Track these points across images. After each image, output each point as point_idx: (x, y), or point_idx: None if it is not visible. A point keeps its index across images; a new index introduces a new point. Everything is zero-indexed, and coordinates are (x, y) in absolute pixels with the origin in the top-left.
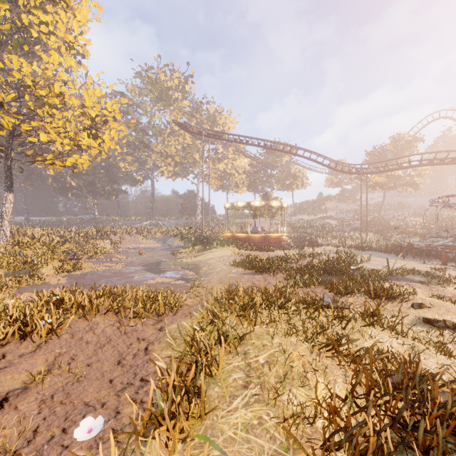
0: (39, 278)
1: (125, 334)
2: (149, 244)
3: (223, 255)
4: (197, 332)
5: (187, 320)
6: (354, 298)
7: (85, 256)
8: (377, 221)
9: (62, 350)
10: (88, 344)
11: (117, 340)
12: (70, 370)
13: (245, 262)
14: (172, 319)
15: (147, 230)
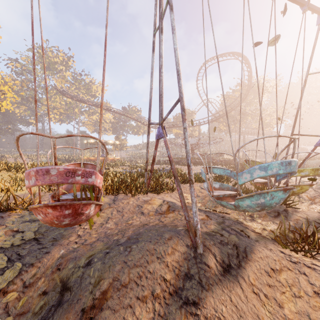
0: None
1: None
2: None
3: None
4: None
5: None
6: None
7: None
8: (178, 153)
9: None
10: None
11: None
12: None
13: None
14: None
15: (35, 156)
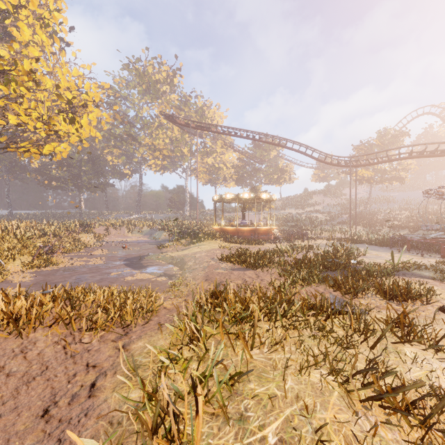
0: None
1: (71, 357)
2: (136, 237)
3: (211, 248)
4: (166, 363)
5: (159, 335)
6: (366, 298)
7: (60, 250)
8: (363, 214)
9: None
10: (10, 377)
11: (56, 369)
12: None
13: (234, 256)
14: (140, 332)
15: (133, 223)
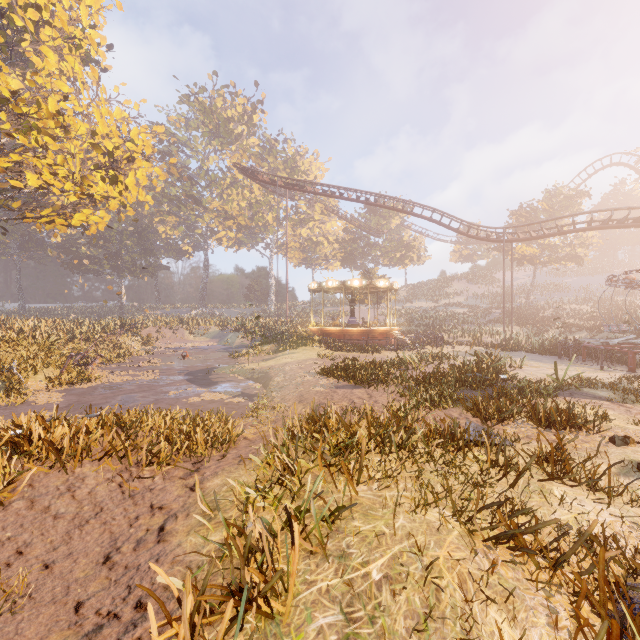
0: (19, 394)
1: (130, 497)
2: (200, 342)
3: (306, 358)
4: (253, 500)
5: (241, 471)
6: (514, 426)
7: (97, 361)
8: (524, 309)
9: (4, 533)
10: (58, 520)
11: (113, 510)
12: (5, 579)
13: (339, 369)
14: (216, 467)
15: (196, 322)
